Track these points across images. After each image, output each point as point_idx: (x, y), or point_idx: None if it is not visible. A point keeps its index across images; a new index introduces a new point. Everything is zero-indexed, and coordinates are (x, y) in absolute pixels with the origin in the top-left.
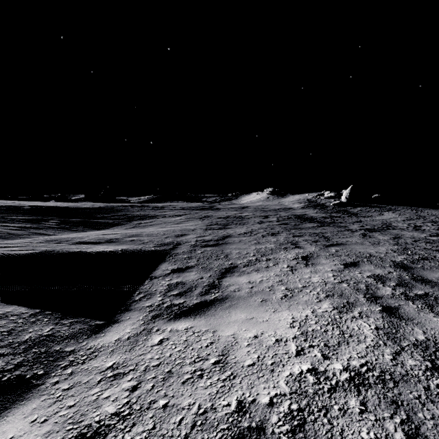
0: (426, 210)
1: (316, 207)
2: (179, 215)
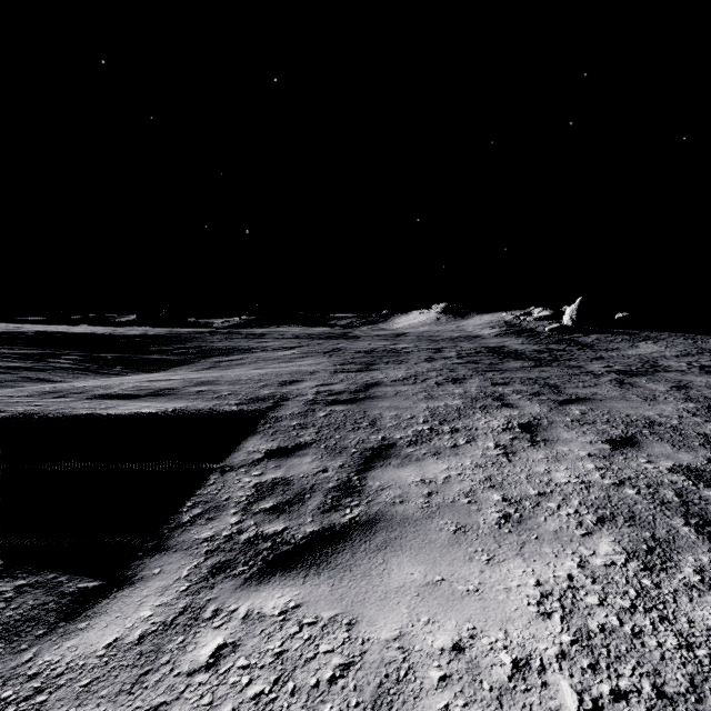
0: (710, 339)
1: (521, 334)
2: (289, 347)
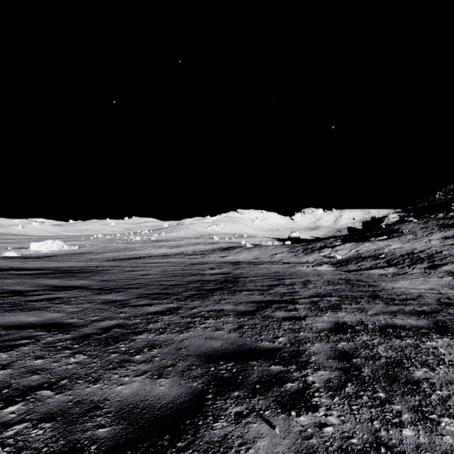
0: None
1: None
2: None
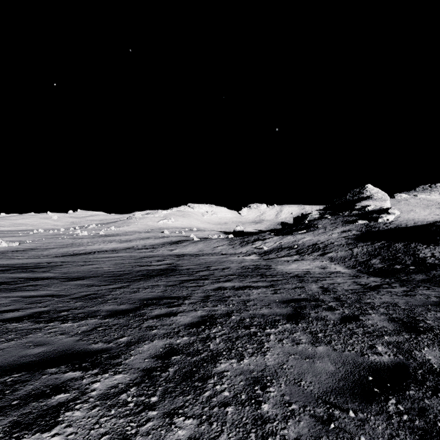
0: None
1: None
2: (378, 287)
